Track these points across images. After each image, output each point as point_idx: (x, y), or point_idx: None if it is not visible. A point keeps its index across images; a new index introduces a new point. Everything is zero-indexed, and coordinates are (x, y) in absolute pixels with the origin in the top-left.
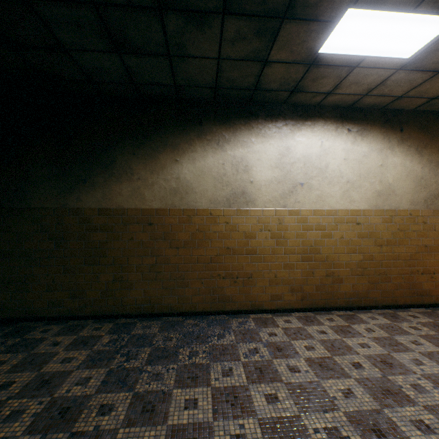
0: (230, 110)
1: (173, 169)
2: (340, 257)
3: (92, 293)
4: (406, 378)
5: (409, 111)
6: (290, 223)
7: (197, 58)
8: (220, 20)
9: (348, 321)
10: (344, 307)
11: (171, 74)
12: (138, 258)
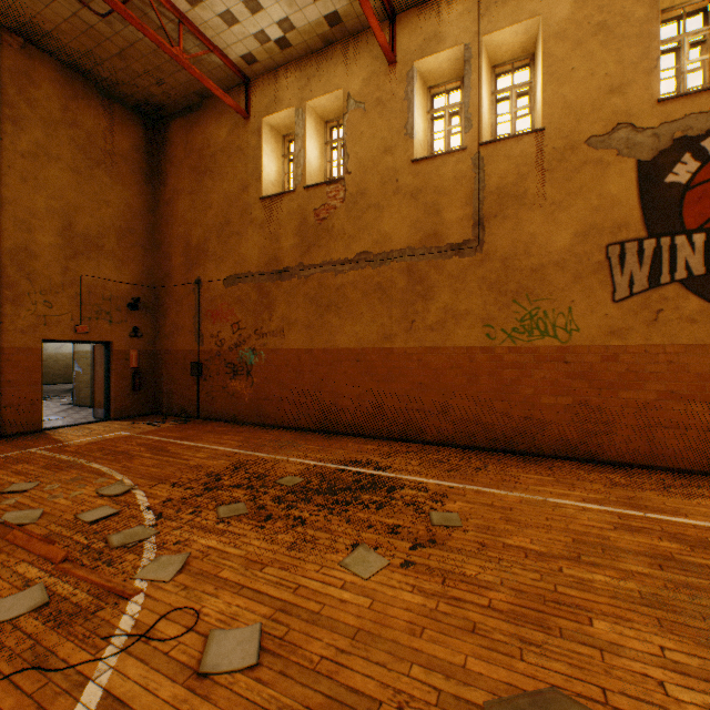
0: None
1: None
2: None
3: None
4: None
5: None
6: (61, 357)
7: None
8: None
9: None
10: None
11: None
12: None
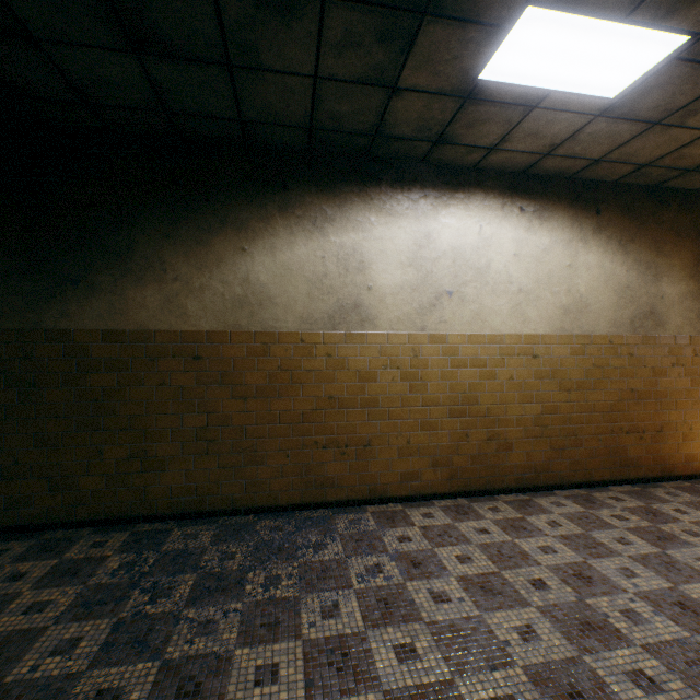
0: (335, 169)
1: (238, 263)
2: (508, 409)
3: (91, 480)
4: (613, 600)
5: (609, 184)
6: (432, 355)
7: (278, 74)
8: (318, 8)
9: (522, 510)
10: (515, 488)
11: (233, 99)
12: (175, 416)
